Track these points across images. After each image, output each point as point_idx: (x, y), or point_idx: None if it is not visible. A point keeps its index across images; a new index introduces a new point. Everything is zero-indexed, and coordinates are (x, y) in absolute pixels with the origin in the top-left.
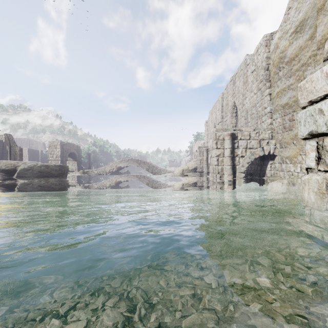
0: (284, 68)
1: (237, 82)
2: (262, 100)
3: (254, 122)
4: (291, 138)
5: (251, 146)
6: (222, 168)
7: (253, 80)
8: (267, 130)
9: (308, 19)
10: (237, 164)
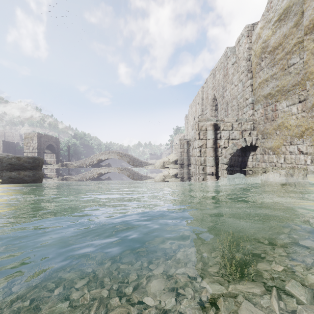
0: (266, 58)
1: (217, 75)
2: (244, 91)
3: (235, 114)
4: (274, 128)
5: (233, 137)
6: (204, 160)
7: (234, 72)
8: (249, 121)
9: (293, 6)
10: (219, 155)
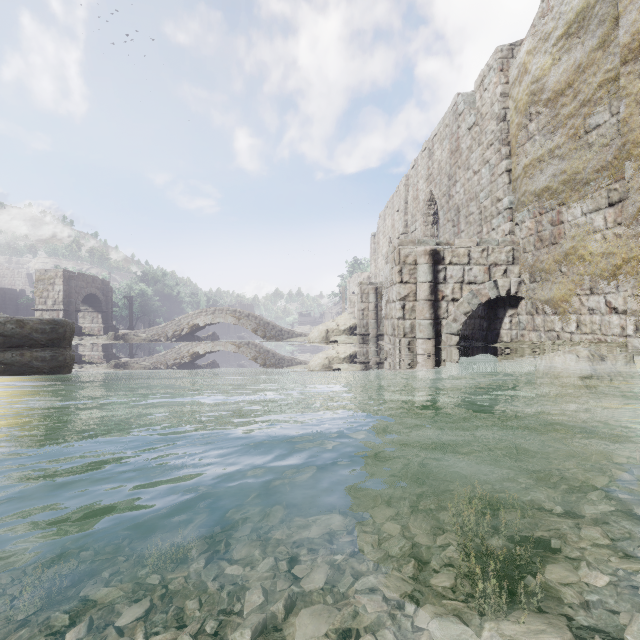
0: (539, 114)
1: (437, 152)
2: (492, 184)
3: (473, 230)
4: (557, 260)
5: (472, 279)
6: (412, 326)
7: (471, 145)
8: (505, 246)
9: (597, 5)
10: (443, 317)
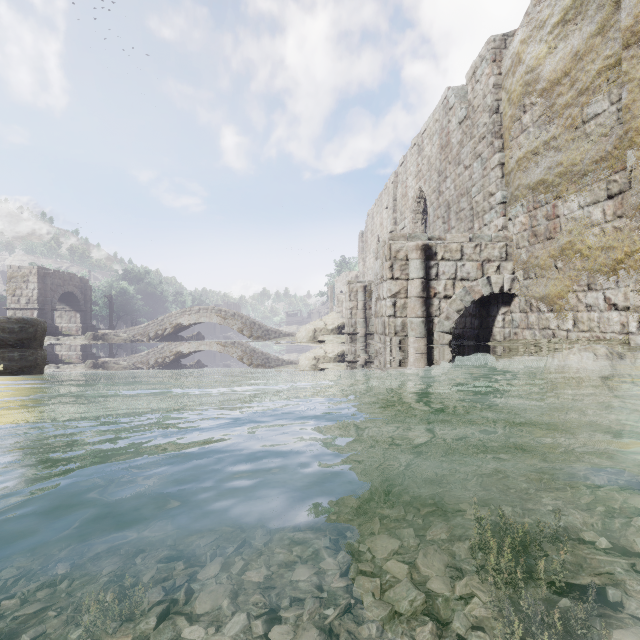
0: (534, 105)
1: (427, 148)
2: (485, 179)
3: (464, 227)
4: (553, 255)
5: (464, 275)
6: (403, 324)
7: (462, 140)
8: (498, 242)
9: None
10: (435, 314)
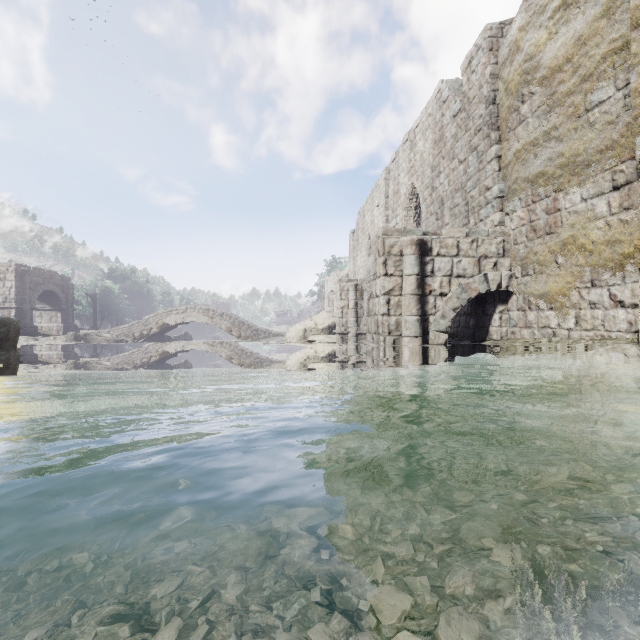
0: (533, 95)
1: (419, 143)
2: (480, 172)
3: (459, 223)
4: (554, 250)
5: (461, 272)
6: (397, 322)
7: (457, 133)
8: (495, 237)
9: None
10: (430, 313)
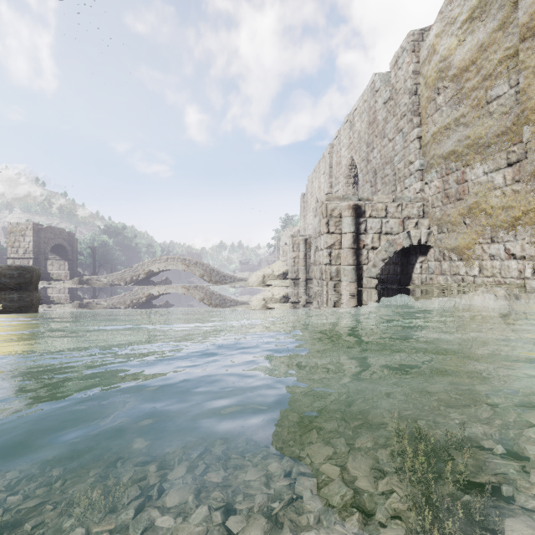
0: (446, 88)
1: (357, 124)
2: (405, 149)
3: (389, 190)
4: (462, 213)
5: (388, 230)
6: (337, 270)
7: (387, 117)
8: (416, 202)
9: None
10: (364, 263)
